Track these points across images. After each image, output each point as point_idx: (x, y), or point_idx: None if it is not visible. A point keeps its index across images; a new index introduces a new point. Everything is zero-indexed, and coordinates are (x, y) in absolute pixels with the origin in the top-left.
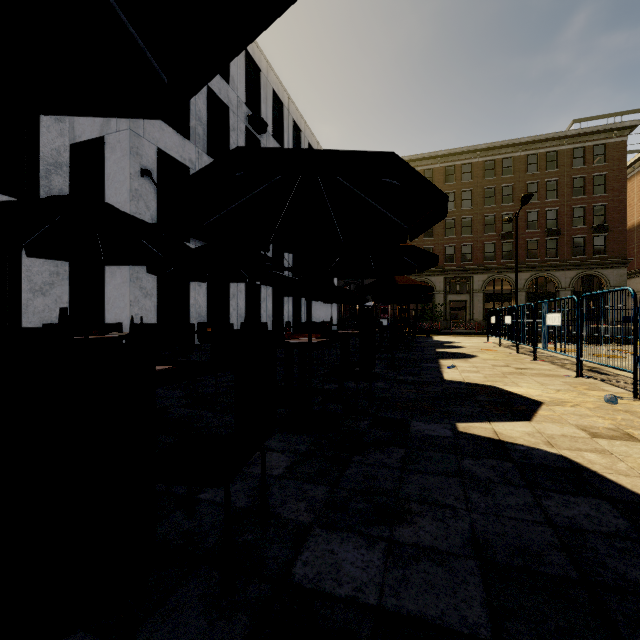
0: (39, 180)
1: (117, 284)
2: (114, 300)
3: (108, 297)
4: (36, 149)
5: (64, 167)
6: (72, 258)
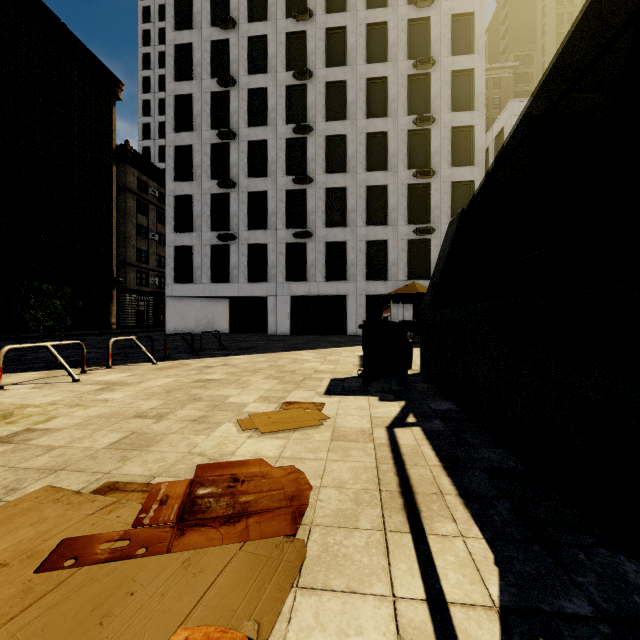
0: None
1: None
2: None
3: None
4: None
5: None
6: None
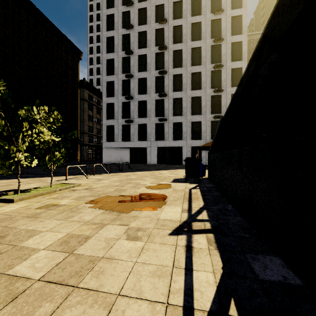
0: None
1: None
2: None
3: None
4: None
5: None
6: None
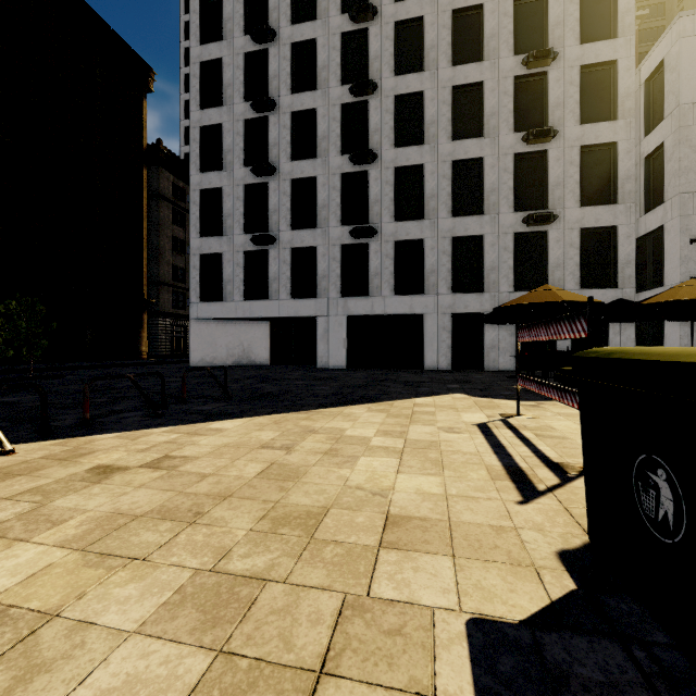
0: (617, 275)
1: (671, 324)
2: (669, 335)
3: (665, 333)
4: (616, 259)
5: (631, 262)
6: (621, 321)
